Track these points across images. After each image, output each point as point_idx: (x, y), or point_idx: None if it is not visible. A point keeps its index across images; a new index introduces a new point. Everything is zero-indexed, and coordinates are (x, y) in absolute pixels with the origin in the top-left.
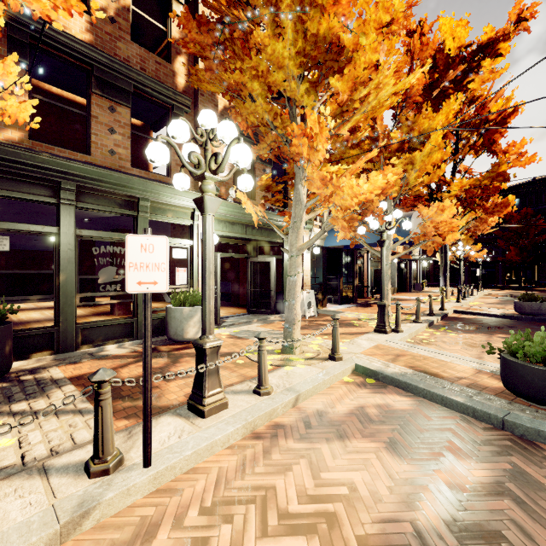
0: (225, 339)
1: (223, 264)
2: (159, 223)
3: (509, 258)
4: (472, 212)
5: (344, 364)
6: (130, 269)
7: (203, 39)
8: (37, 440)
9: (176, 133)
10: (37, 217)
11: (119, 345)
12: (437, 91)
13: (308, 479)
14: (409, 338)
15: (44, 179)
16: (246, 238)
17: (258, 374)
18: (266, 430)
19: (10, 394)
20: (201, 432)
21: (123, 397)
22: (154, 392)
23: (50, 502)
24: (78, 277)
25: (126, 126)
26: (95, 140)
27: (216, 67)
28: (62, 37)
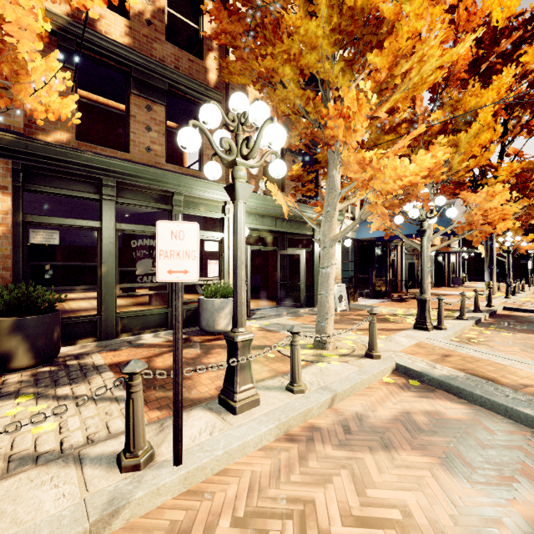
0: (255, 332)
1: (252, 258)
2: (192, 218)
3: None
4: (523, 199)
5: (383, 363)
6: (161, 257)
7: (234, 28)
8: (75, 426)
9: (207, 118)
10: (85, 215)
11: (154, 334)
12: (485, 65)
13: (351, 495)
14: (453, 336)
15: (88, 177)
16: (275, 231)
17: (291, 371)
18: (301, 432)
19: (57, 378)
20: (233, 431)
21: (156, 386)
22: (186, 384)
23: (82, 496)
24: (118, 269)
25: (161, 124)
26: (134, 138)
27: (246, 56)
28: (104, 42)
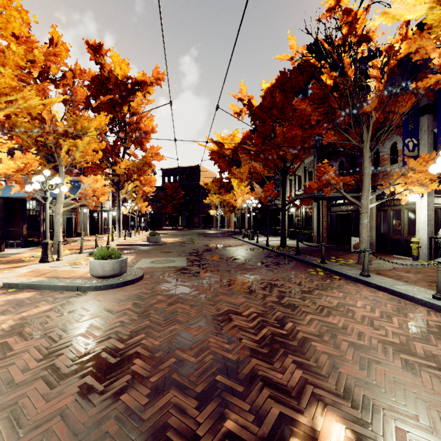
0: None
1: None
2: None
3: (168, 212)
4: (134, 182)
5: None
6: None
7: None
8: None
9: None
10: None
11: None
12: (96, 104)
13: None
14: (67, 263)
15: None
16: None
17: None
18: None
19: None
20: None
21: None
22: None
23: None
24: None
25: None
26: None
27: None
28: None
